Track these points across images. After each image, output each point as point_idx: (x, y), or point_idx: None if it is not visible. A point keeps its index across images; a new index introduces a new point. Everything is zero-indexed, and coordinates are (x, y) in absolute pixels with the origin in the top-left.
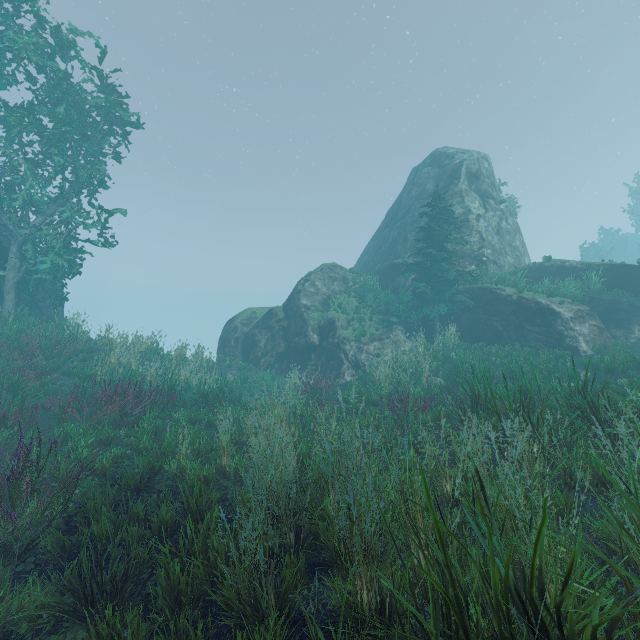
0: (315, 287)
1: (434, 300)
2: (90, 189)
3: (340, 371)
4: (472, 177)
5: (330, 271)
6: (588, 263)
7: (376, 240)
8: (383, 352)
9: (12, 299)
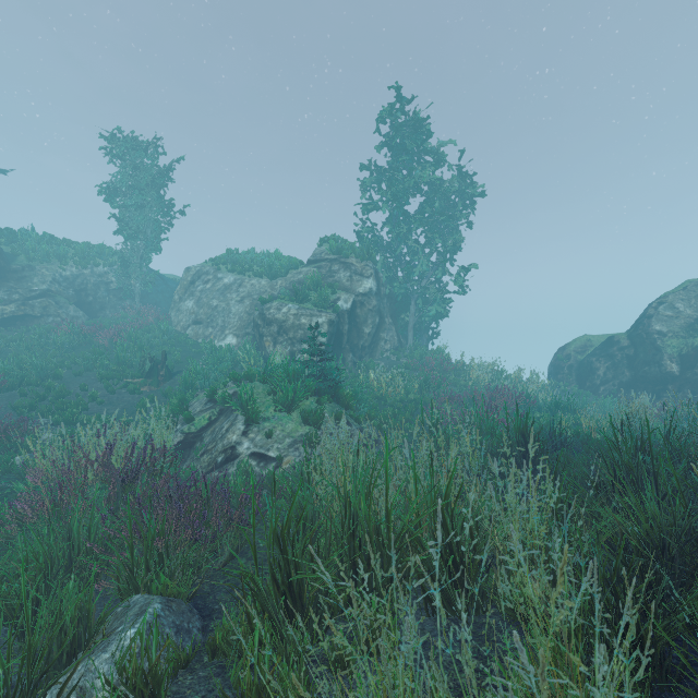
0: (674, 310)
1: None
2: (451, 253)
3: None
4: None
5: None
6: None
7: None
8: None
9: (412, 335)
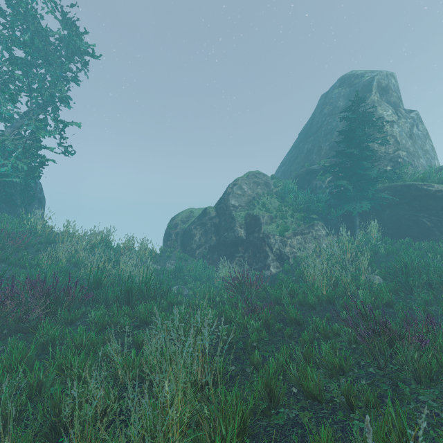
0: (242, 190)
1: (355, 198)
2: (53, 107)
3: (265, 263)
4: (382, 90)
5: (254, 177)
6: None
7: (292, 153)
8: (306, 246)
9: None
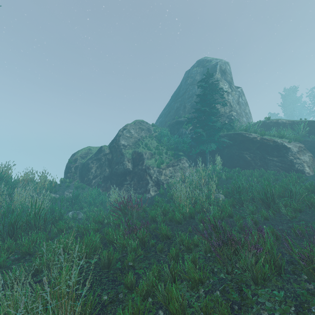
0: (130, 133)
1: (207, 141)
2: None
3: (147, 188)
4: (222, 72)
5: (140, 124)
6: (292, 120)
7: (166, 109)
8: (176, 175)
9: None
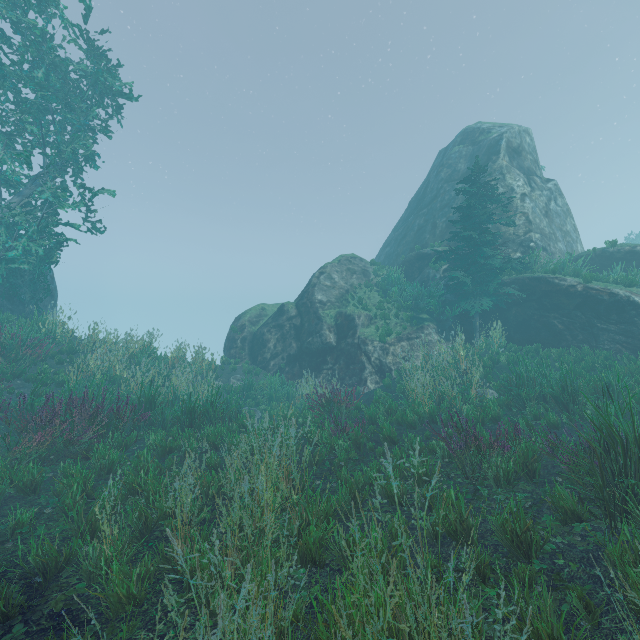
0: (331, 280)
1: (474, 293)
2: (76, 168)
3: (361, 377)
4: (513, 152)
5: (348, 263)
6: None
7: (399, 230)
8: (413, 355)
9: None
